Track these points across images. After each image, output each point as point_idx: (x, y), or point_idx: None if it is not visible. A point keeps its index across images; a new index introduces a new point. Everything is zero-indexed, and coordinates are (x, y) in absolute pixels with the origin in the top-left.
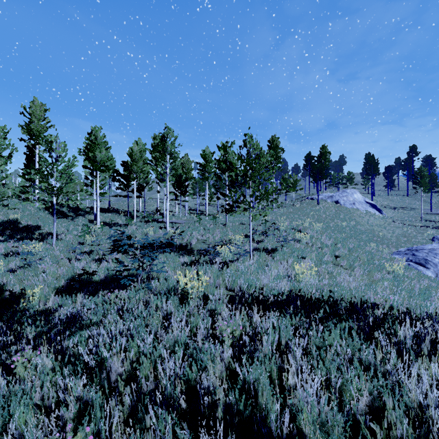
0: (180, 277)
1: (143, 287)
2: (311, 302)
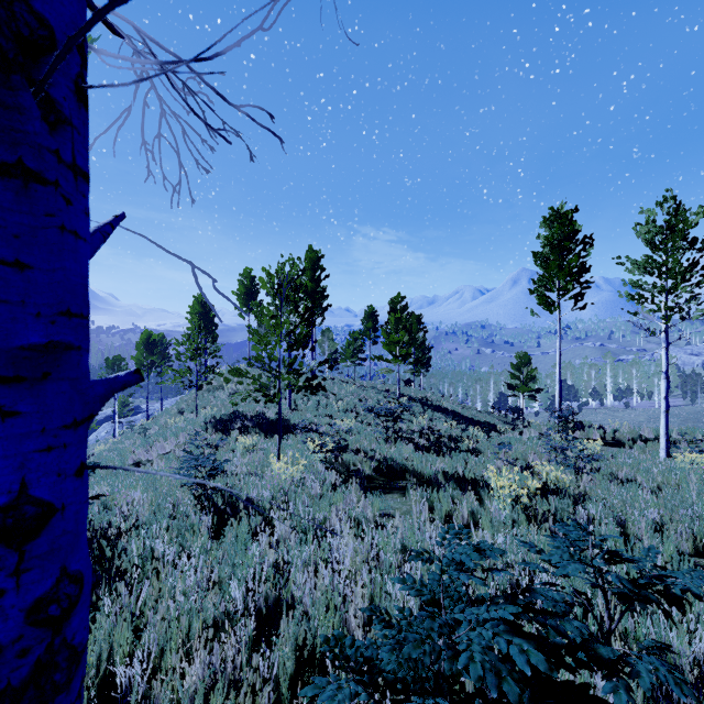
0: (353, 421)
1: (382, 434)
2: (283, 426)
